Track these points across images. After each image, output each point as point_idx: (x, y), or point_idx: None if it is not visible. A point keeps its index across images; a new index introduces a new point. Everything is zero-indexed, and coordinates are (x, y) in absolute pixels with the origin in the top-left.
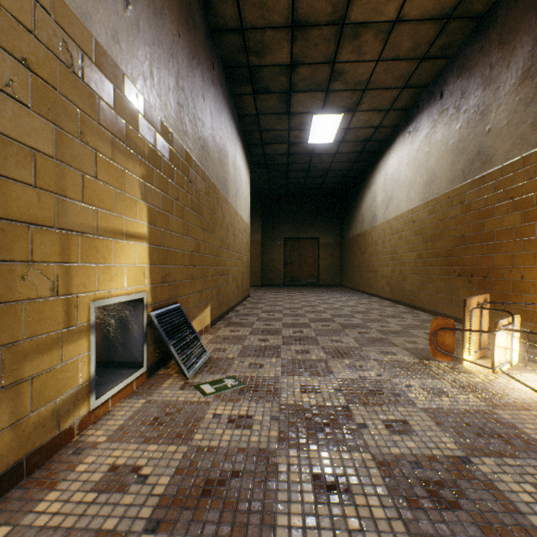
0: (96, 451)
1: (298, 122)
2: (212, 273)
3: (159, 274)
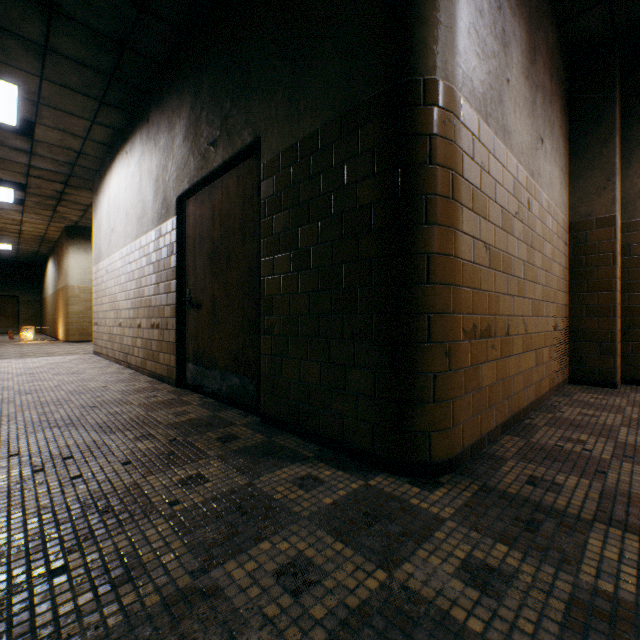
0: None
1: None
2: None
3: None
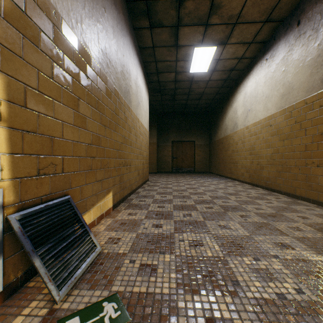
0: None
1: (183, 53)
2: (114, 164)
3: (31, 165)
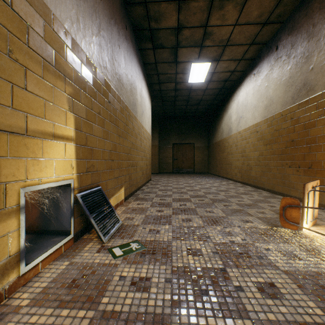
0: (17, 317)
1: (182, 68)
2: (125, 165)
3: (84, 166)
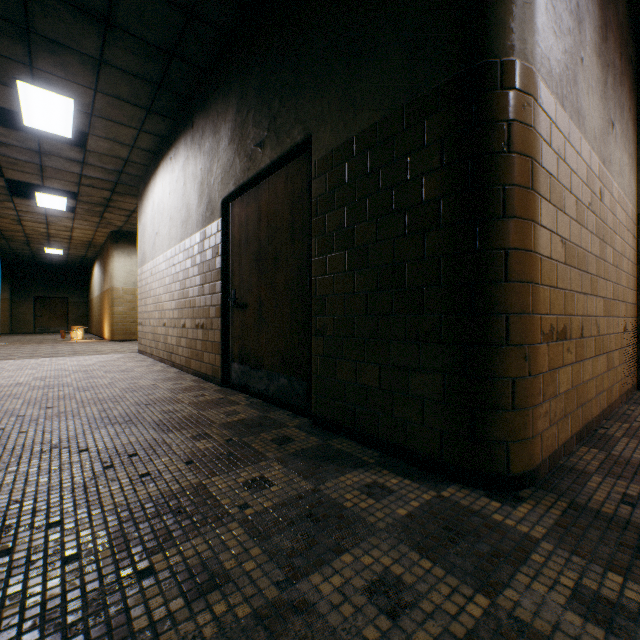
0: None
1: (37, 248)
2: None
3: None
